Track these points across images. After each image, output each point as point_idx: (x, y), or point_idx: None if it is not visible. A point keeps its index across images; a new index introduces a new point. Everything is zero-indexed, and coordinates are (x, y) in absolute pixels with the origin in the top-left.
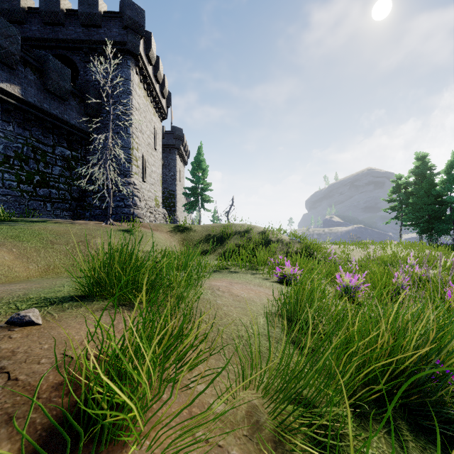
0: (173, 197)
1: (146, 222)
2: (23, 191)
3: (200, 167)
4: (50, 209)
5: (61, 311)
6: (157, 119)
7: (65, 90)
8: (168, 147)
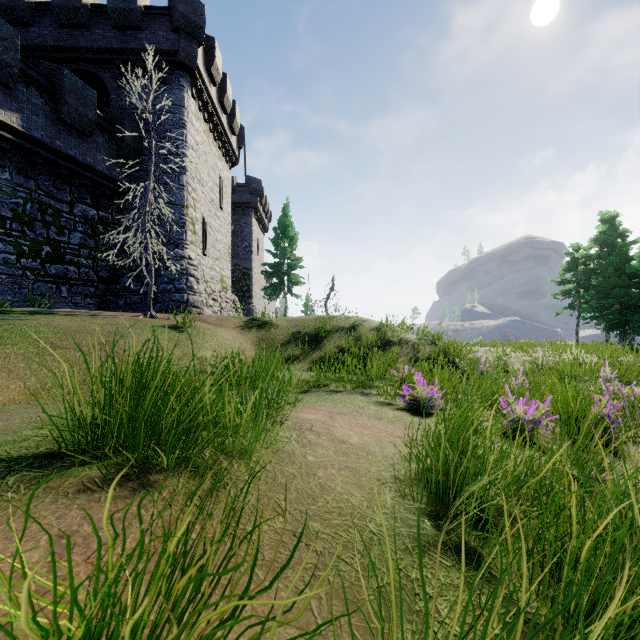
0: (248, 278)
1: (206, 313)
2: (25, 268)
3: (286, 235)
4: (66, 295)
5: None
6: (224, 165)
7: (88, 120)
8: (240, 206)
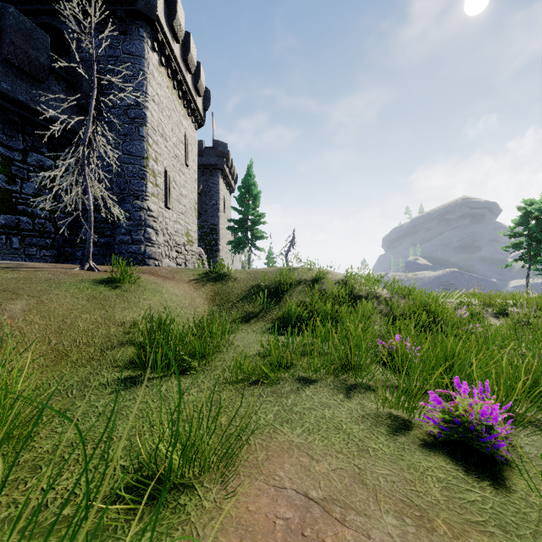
0: (215, 233)
1: (165, 265)
2: None
3: (250, 193)
4: (19, 246)
5: None
6: (190, 125)
7: (39, 65)
8: (208, 167)
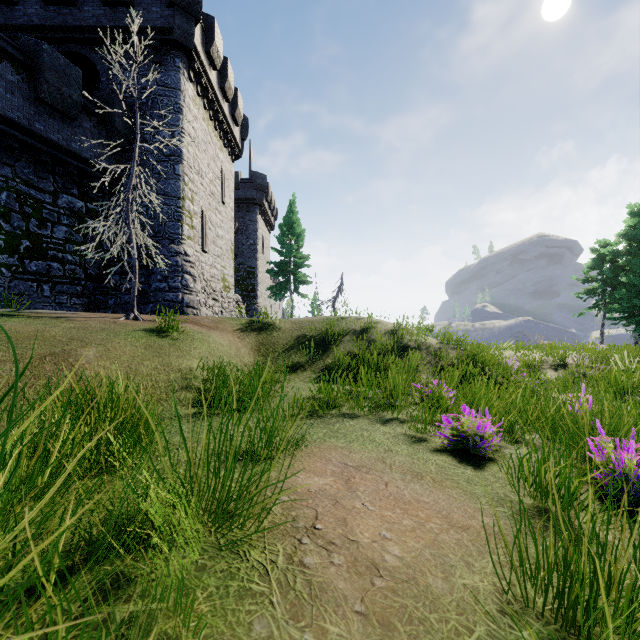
0: (253, 277)
1: (204, 314)
2: None
3: (292, 232)
4: (49, 294)
5: None
6: (227, 157)
7: (72, 102)
8: (245, 202)
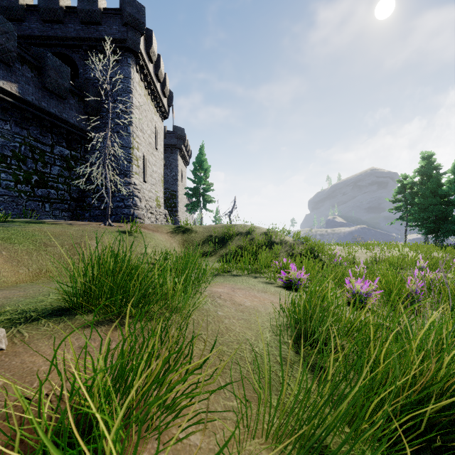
0: (174, 197)
1: (146, 223)
2: (20, 191)
3: (202, 167)
4: (49, 210)
5: (34, 329)
6: (158, 118)
7: (64, 88)
8: (169, 147)
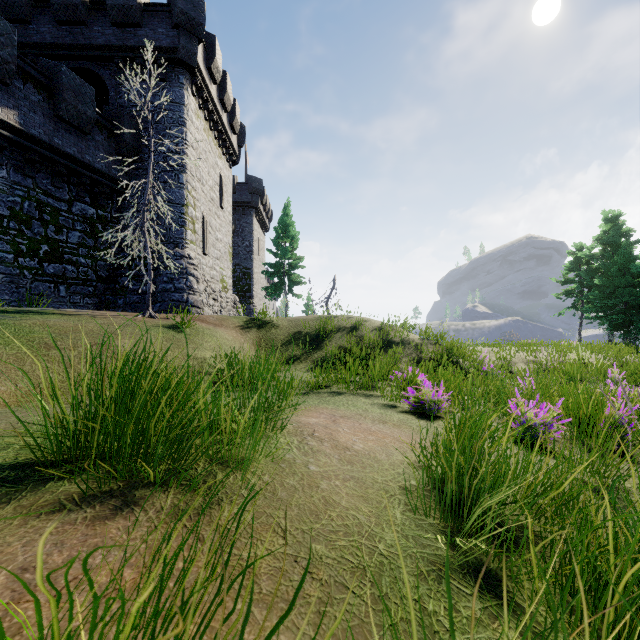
0: (248, 277)
1: (206, 313)
2: (22, 267)
3: (287, 234)
4: (65, 294)
5: None
6: (225, 164)
7: (86, 118)
8: (241, 205)
